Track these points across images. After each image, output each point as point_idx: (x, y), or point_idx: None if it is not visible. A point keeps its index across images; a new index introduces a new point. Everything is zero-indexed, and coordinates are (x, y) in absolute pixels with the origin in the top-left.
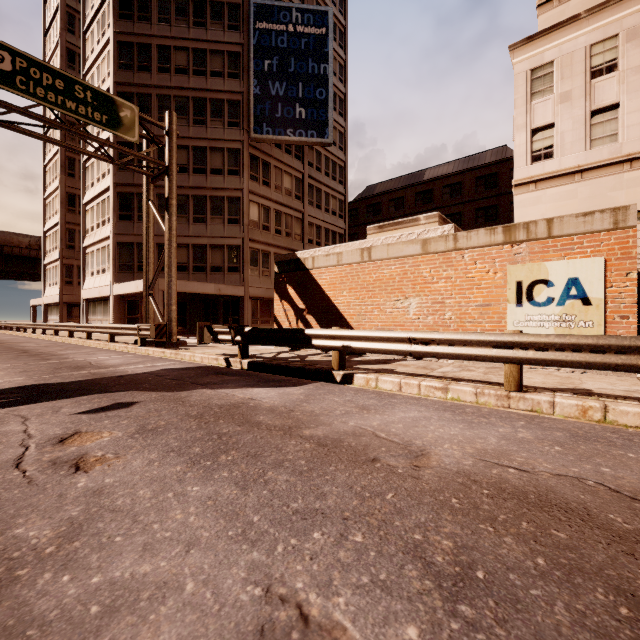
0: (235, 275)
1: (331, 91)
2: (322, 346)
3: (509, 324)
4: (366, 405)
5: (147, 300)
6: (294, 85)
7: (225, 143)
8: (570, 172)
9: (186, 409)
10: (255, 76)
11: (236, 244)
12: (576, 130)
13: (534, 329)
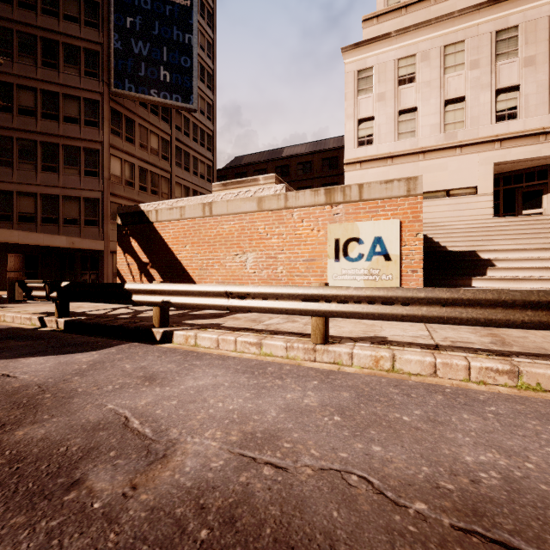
0: (93, 229)
1: (196, 61)
2: (142, 302)
3: (329, 277)
4: (157, 372)
5: None
6: (158, 48)
7: (81, 92)
8: (384, 157)
9: None
10: (116, 30)
11: (94, 197)
12: (388, 124)
13: (349, 282)
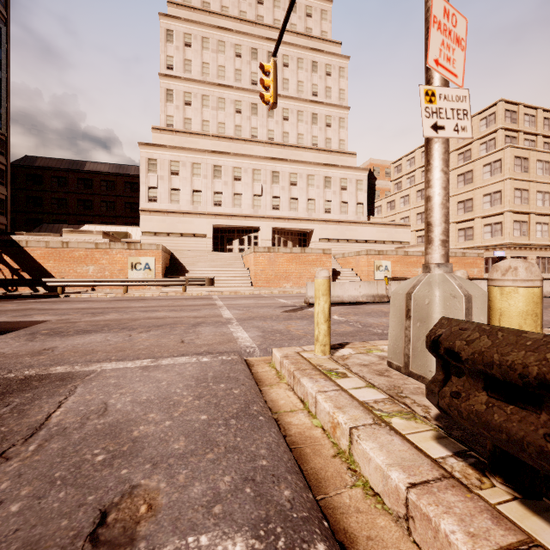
0: None
1: (4, 93)
2: (53, 285)
3: (129, 276)
4: (83, 299)
5: None
6: None
7: None
8: (163, 211)
9: (19, 303)
10: None
11: None
12: (166, 194)
13: (137, 278)
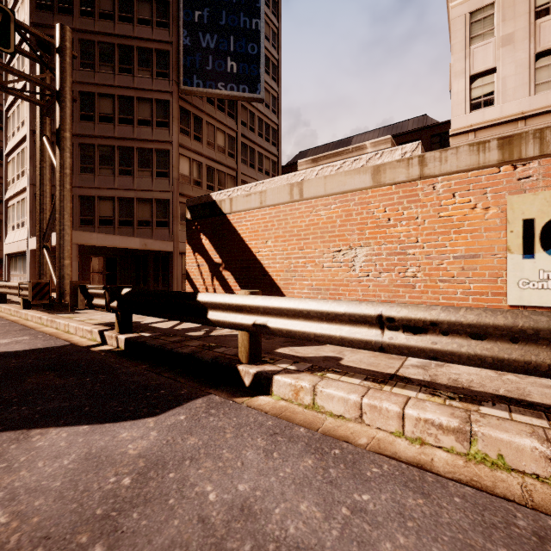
0: (164, 230)
1: (263, 47)
2: (222, 323)
3: (511, 285)
4: None
5: (41, 253)
6: (225, 38)
7: (153, 94)
8: (513, 119)
9: None
10: (185, 26)
11: (165, 198)
12: (519, 74)
13: None
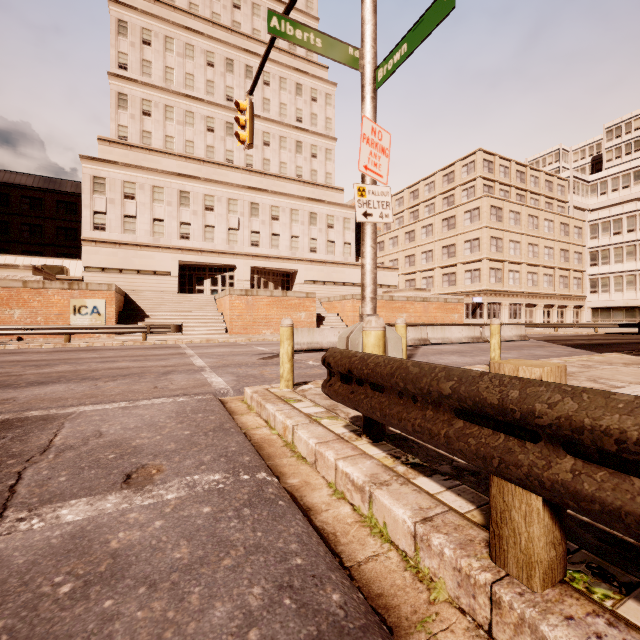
0: None
1: None
2: None
3: (71, 322)
4: (10, 350)
5: None
6: None
7: None
8: (114, 242)
9: None
10: None
11: None
12: (117, 221)
13: (81, 324)
